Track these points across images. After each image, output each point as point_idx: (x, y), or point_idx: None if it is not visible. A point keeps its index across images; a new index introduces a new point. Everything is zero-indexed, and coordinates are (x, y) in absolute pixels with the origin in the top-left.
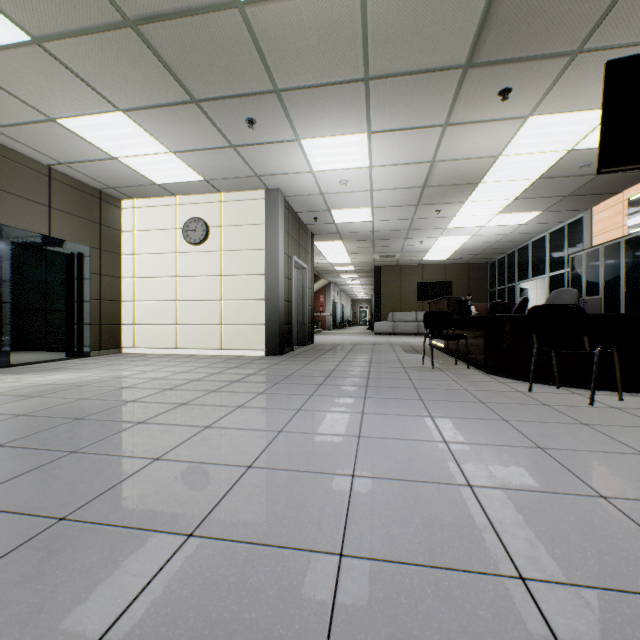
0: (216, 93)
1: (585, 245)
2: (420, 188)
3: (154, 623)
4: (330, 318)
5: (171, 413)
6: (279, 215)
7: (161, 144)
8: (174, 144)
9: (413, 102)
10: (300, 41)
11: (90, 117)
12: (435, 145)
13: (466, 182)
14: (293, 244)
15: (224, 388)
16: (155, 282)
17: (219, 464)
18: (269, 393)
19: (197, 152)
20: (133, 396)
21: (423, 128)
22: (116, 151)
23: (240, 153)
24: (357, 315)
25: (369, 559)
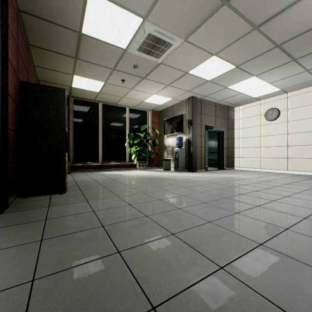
0: (308, 52)
1: None
2: None
3: None
4: None
5: (306, 192)
6: None
7: (265, 82)
8: (272, 80)
9: None
10: None
11: (240, 82)
12: None
13: None
14: None
15: None
16: (249, 139)
17: None
18: None
19: (283, 79)
20: (274, 184)
21: None
22: (243, 90)
23: (310, 72)
24: None
25: None
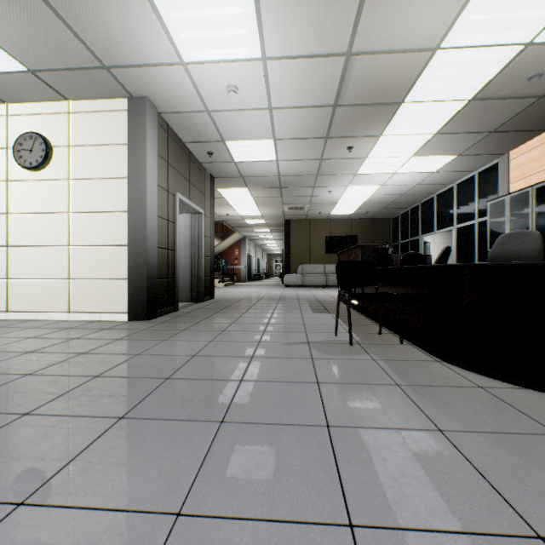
0: None
1: (501, 192)
2: (330, 108)
3: None
4: (245, 271)
5: None
6: (147, 132)
7: None
8: None
9: None
10: None
11: None
12: (354, 13)
13: (387, 100)
14: (178, 179)
15: None
16: None
17: None
18: None
19: None
20: None
21: None
22: None
23: (52, 5)
24: (273, 268)
25: None
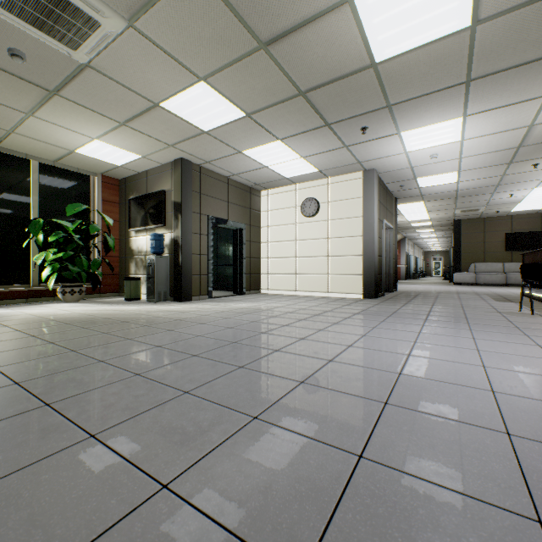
0: (343, 117)
1: None
2: (514, 149)
3: (409, 393)
4: (404, 269)
5: (333, 327)
6: (374, 189)
7: (297, 154)
8: (305, 152)
9: (512, 86)
10: (414, 73)
11: (260, 147)
12: (534, 112)
13: None
14: (382, 210)
15: (353, 317)
16: (281, 245)
17: (388, 352)
18: (388, 322)
19: (319, 154)
20: (300, 317)
21: (522, 102)
22: (268, 163)
23: (350, 150)
24: (429, 266)
25: (511, 395)
